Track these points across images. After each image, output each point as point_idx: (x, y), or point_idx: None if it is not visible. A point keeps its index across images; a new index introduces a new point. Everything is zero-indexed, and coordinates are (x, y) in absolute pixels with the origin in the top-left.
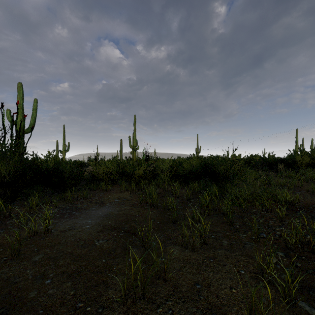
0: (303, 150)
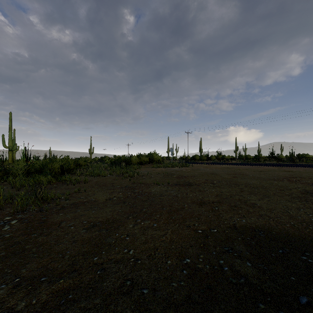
0: (140, 154)
